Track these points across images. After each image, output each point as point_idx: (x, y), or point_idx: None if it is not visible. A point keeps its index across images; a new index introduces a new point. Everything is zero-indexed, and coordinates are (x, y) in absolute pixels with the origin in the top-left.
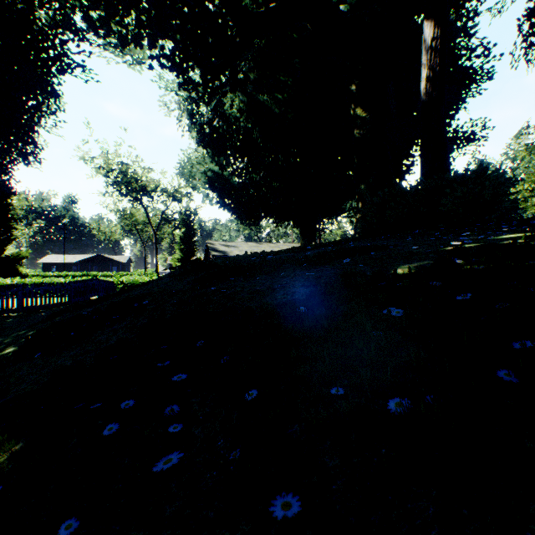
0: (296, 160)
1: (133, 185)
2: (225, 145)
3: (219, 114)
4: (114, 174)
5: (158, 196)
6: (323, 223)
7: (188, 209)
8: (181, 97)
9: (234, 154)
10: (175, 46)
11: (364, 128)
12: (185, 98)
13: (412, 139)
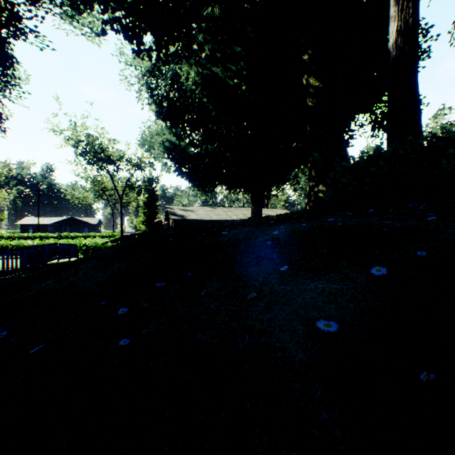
0: (247, 132)
1: (100, 155)
2: (182, 118)
3: (176, 87)
4: (82, 144)
5: (123, 165)
6: (270, 190)
7: (151, 177)
8: (141, 71)
9: (190, 125)
10: (127, 10)
11: (317, 96)
12: (144, 72)
13: (352, 114)
